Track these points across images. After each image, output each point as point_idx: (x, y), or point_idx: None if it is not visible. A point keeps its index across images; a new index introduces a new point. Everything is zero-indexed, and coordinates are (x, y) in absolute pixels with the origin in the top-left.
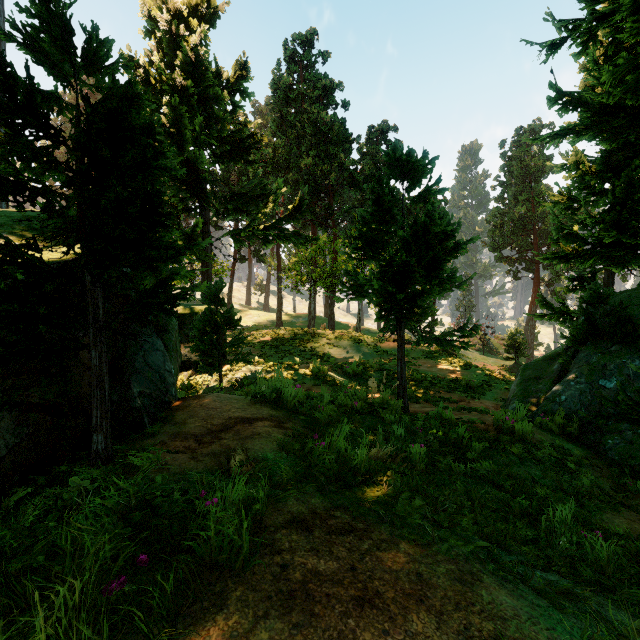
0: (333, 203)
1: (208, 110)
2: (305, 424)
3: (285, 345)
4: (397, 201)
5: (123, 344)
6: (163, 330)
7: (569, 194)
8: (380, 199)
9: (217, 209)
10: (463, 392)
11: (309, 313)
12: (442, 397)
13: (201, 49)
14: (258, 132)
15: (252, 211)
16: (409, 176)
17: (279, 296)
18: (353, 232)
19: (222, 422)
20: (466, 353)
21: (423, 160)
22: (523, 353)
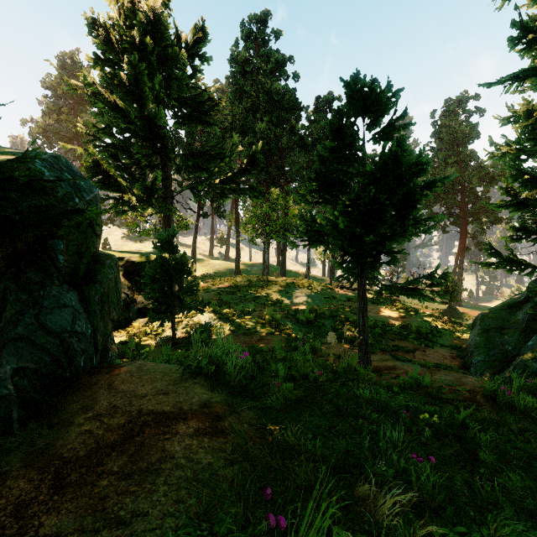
0: (285, 164)
1: (168, 70)
2: (253, 414)
3: (241, 291)
4: (358, 138)
5: (0, 300)
6: (89, 279)
7: (518, 144)
8: (341, 132)
9: (178, 166)
10: (416, 340)
11: (263, 262)
12: (397, 346)
13: (159, 8)
14: (216, 95)
15: (210, 168)
16: (371, 110)
17: (237, 247)
18: (303, 189)
19: (124, 423)
20: (402, 298)
21: (387, 92)
22: (456, 298)
